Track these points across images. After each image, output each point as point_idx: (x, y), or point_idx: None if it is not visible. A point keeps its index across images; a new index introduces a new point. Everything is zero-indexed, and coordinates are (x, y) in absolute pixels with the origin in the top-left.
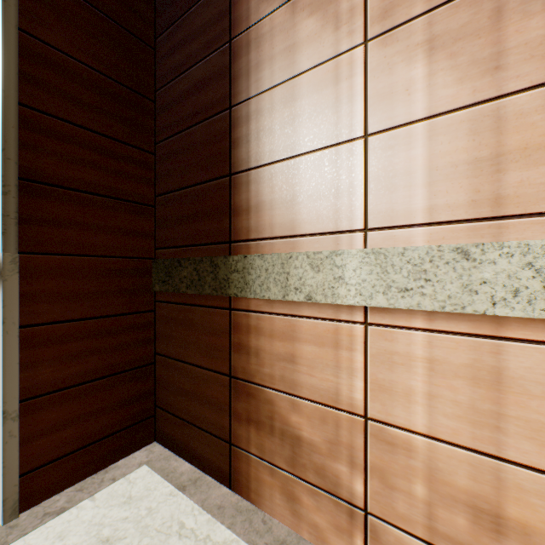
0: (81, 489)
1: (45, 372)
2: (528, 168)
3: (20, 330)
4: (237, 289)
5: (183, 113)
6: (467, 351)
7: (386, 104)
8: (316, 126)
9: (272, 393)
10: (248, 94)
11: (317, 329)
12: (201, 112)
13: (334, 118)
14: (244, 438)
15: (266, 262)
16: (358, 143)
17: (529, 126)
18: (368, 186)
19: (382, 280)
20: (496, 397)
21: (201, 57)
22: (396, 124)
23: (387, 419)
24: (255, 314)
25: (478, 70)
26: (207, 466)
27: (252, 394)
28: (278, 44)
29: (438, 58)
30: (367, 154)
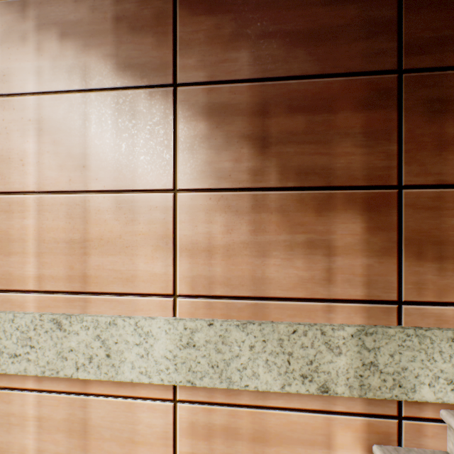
0: None
1: None
2: (103, 255)
3: None
4: None
5: None
6: (66, 407)
7: (5, 167)
8: None
9: None
10: None
11: None
12: None
13: None
14: None
15: None
16: None
17: (103, 221)
18: None
19: None
20: (84, 444)
21: None
22: (13, 190)
23: None
24: None
25: (73, 163)
26: None
27: None
28: None
29: (46, 140)
30: None
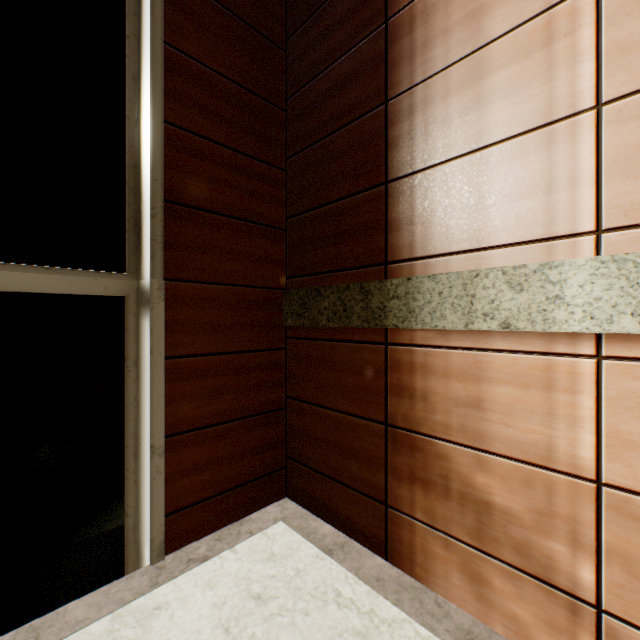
0: (219, 538)
1: (186, 408)
2: None
3: (164, 362)
4: (396, 319)
5: (322, 119)
6: None
7: (634, 57)
8: (515, 105)
9: (447, 447)
10: (411, 81)
11: (516, 365)
12: (346, 114)
13: (544, 91)
14: (406, 500)
15: (439, 284)
16: (584, 117)
17: None
18: (602, 172)
19: (630, 297)
20: None
21: (346, 49)
22: None
23: (637, 486)
24: (422, 349)
25: None
26: (354, 530)
27: (417, 447)
28: (456, 12)
29: None
30: (601, 130)
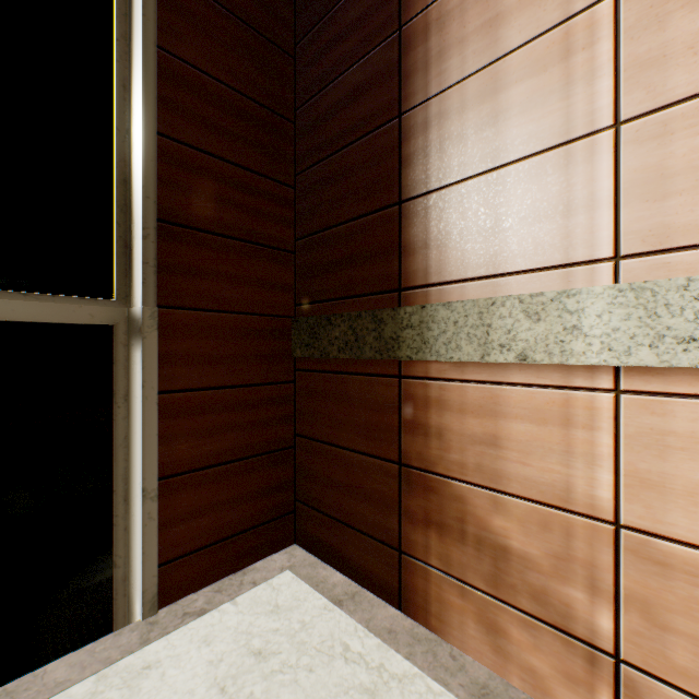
0: (219, 590)
1: (182, 448)
2: None
3: (157, 397)
4: (410, 350)
5: (333, 132)
6: None
7: (652, 74)
8: (532, 122)
9: (463, 488)
10: (426, 93)
11: (534, 400)
12: (358, 128)
13: (562, 107)
14: (421, 546)
15: (454, 313)
16: (603, 136)
17: None
18: (620, 195)
19: (648, 327)
20: None
21: (358, 57)
22: (671, 101)
23: (655, 528)
24: (437, 383)
25: None
26: (366, 578)
27: (432, 488)
28: (472, 20)
29: None
30: (619, 150)
